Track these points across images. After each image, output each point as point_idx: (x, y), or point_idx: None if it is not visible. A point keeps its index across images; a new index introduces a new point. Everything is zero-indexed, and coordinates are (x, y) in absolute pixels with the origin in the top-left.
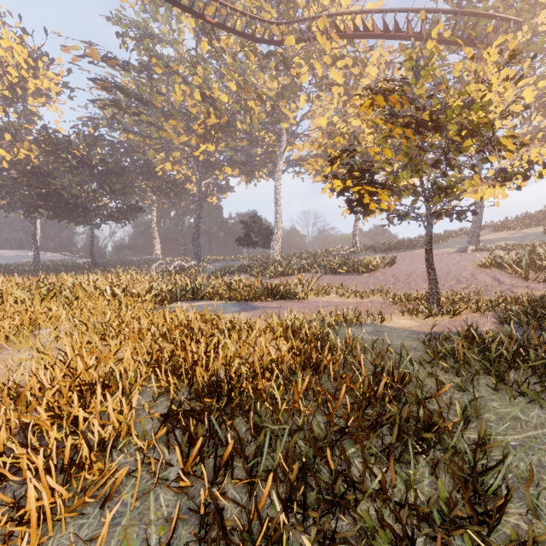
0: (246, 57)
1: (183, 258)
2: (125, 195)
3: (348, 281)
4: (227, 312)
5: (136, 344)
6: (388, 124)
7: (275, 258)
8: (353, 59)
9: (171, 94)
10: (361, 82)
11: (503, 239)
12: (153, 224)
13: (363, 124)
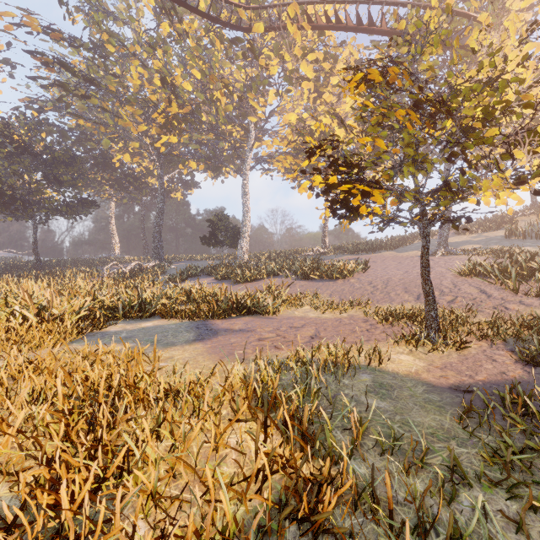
0: (211, 43)
1: (145, 257)
2: (76, 188)
3: (322, 288)
4: (176, 343)
5: None
6: (381, 109)
7: (243, 259)
8: (324, 53)
9: (127, 77)
10: (331, 79)
11: (468, 242)
12: (110, 220)
13: (334, 122)
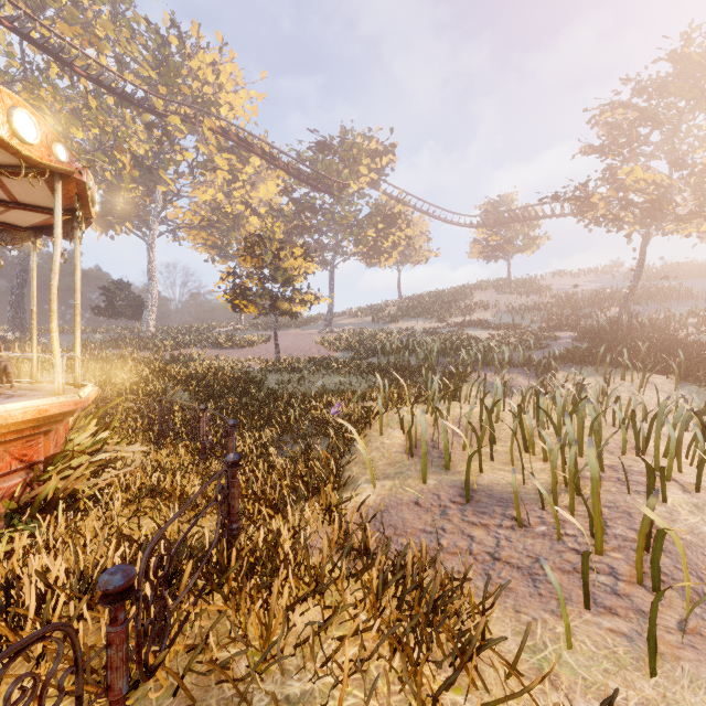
0: (114, 103)
1: None
2: None
3: (233, 353)
4: None
5: (142, 371)
6: (254, 267)
7: (150, 333)
8: (238, 153)
9: None
10: (245, 168)
11: (351, 324)
12: None
13: (247, 210)
